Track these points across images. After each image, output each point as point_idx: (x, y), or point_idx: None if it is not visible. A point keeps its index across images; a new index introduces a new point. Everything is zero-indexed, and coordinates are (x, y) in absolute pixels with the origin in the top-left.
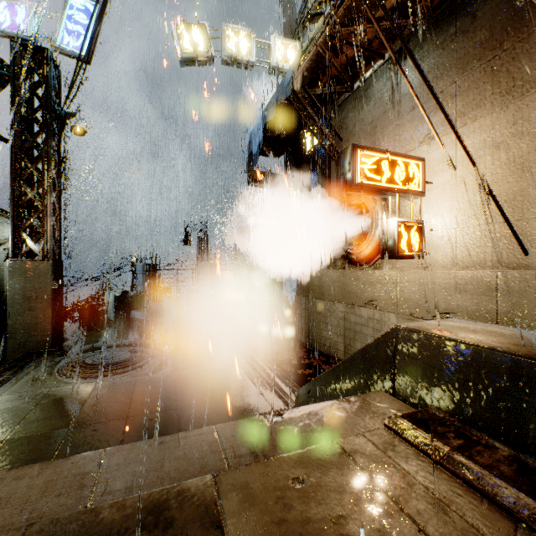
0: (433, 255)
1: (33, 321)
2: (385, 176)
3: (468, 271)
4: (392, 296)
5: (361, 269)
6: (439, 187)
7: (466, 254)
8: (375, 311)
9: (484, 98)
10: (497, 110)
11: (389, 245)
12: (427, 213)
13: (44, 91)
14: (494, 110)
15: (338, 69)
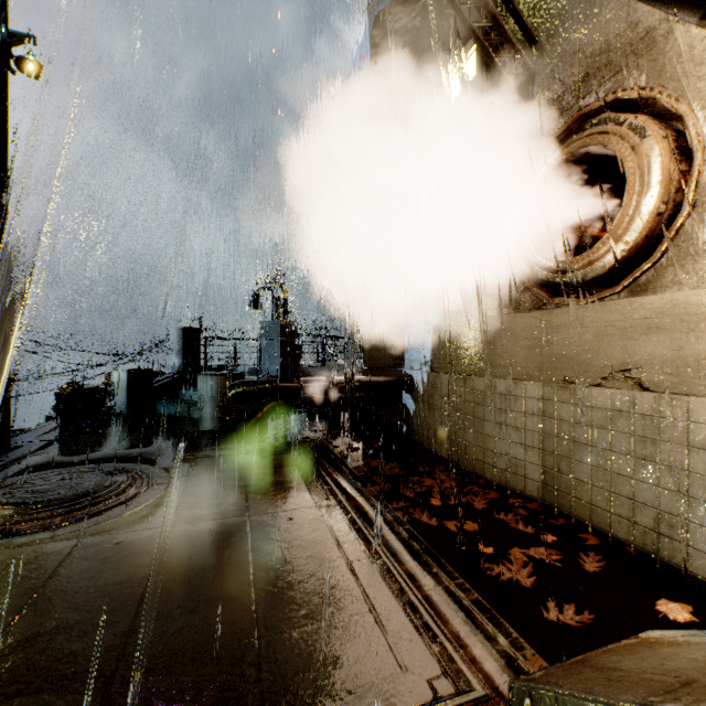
0: None
1: None
2: None
3: None
4: (698, 352)
5: (590, 302)
6: None
7: None
8: (638, 395)
9: None
10: None
11: None
12: None
13: None
14: None
15: None
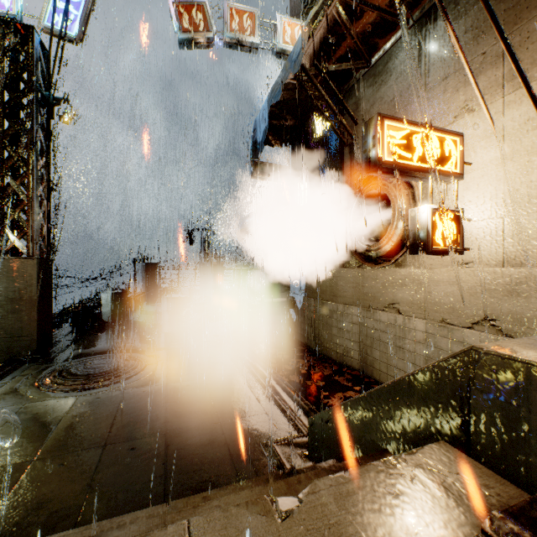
0: (472, 249)
1: (16, 324)
2: (417, 153)
3: (522, 269)
4: (418, 298)
5: (380, 267)
6: (480, 168)
7: (518, 247)
8: (397, 316)
9: None
10: None
11: (421, 238)
12: (464, 201)
13: (29, 73)
14: None
15: (355, 38)
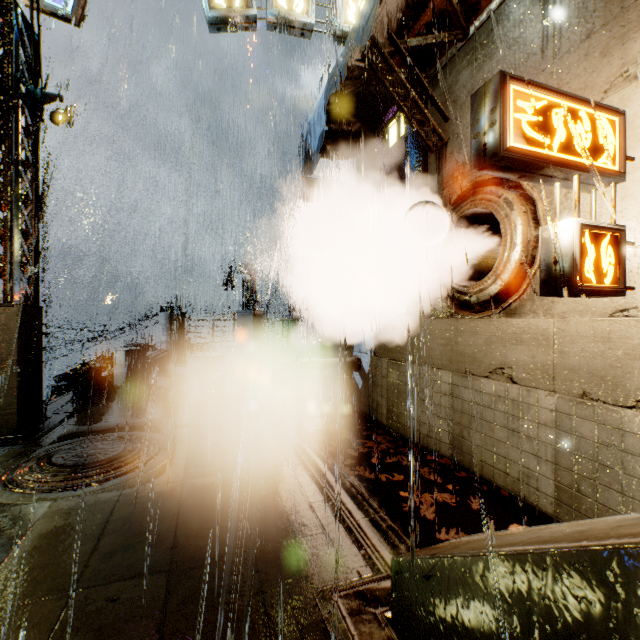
0: (635, 288)
1: None
2: (558, 138)
3: None
4: (543, 361)
5: (482, 317)
6: None
7: None
8: (510, 386)
9: None
10: None
11: (562, 270)
12: (621, 215)
13: (7, 58)
14: None
15: None
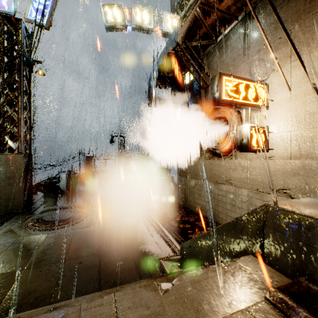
0: (273, 149)
1: (11, 192)
2: (242, 95)
3: (300, 160)
4: (243, 177)
5: (222, 159)
6: (278, 103)
7: (299, 148)
8: (232, 187)
9: (312, 39)
10: None
11: (244, 143)
12: (269, 121)
13: (19, 46)
14: None
15: (207, 27)
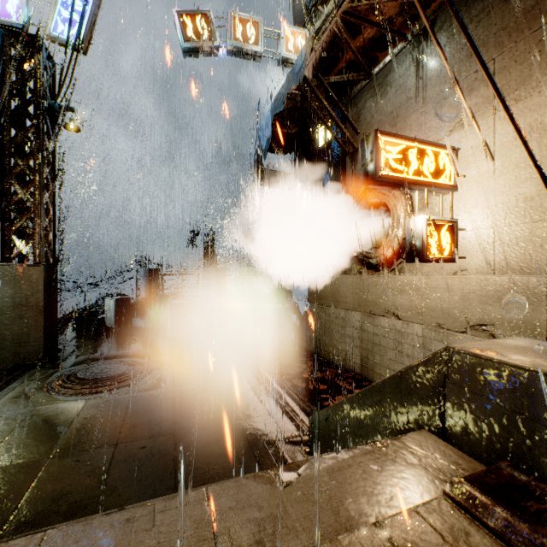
0: (466, 258)
1: (23, 330)
2: (412, 167)
3: (510, 277)
4: (416, 304)
5: (380, 274)
6: (473, 180)
7: (507, 256)
8: (397, 321)
9: (530, 74)
10: (546, 87)
11: (417, 247)
12: (458, 211)
13: (36, 82)
14: (543, 88)
15: (355, 52)
